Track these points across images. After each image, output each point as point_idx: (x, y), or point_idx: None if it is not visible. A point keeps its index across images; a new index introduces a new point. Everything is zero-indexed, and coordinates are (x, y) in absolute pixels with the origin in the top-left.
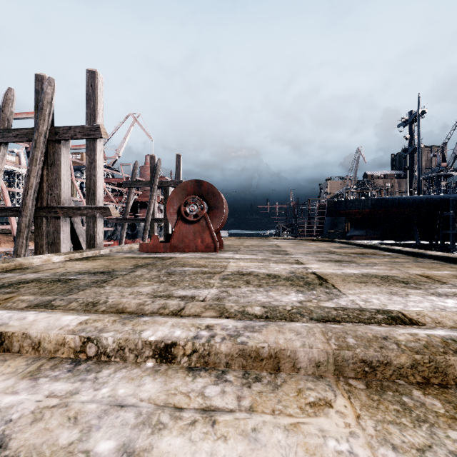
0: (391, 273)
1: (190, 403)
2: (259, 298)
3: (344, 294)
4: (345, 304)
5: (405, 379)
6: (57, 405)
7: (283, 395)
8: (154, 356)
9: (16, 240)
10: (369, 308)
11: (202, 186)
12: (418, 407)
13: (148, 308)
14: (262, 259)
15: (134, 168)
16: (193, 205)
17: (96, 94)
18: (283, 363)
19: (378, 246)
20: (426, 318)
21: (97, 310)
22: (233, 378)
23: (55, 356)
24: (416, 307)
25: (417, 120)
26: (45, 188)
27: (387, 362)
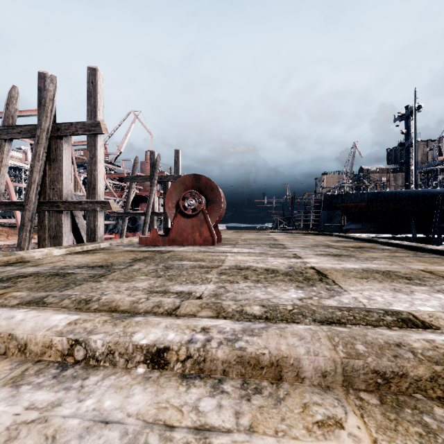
0: (392, 268)
1: (182, 420)
2: (258, 295)
3: (346, 291)
4: (347, 302)
5: (424, 393)
6: (36, 420)
7: (286, 412)
8: (146, 361)
9: (20, 234)
10: (373, 306)
11: (200, 180)
12: (443, 430)
13: (142, 306)
14: (260, 253)
15: (135, 163)
16: (191, 199)
17: (96, 91)
18: (285, 371)
19: (376, 240)
20: (440, 320)
21: (89, 309)
22: (230, 388)
23: (41, 359)
24: (424, 306)
25: (413, 114)
26: (47, 183)
27: (403, 373)
